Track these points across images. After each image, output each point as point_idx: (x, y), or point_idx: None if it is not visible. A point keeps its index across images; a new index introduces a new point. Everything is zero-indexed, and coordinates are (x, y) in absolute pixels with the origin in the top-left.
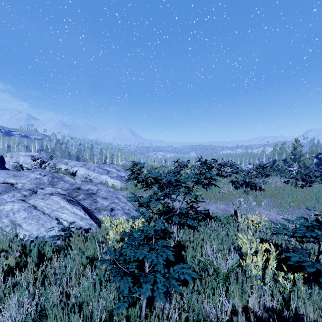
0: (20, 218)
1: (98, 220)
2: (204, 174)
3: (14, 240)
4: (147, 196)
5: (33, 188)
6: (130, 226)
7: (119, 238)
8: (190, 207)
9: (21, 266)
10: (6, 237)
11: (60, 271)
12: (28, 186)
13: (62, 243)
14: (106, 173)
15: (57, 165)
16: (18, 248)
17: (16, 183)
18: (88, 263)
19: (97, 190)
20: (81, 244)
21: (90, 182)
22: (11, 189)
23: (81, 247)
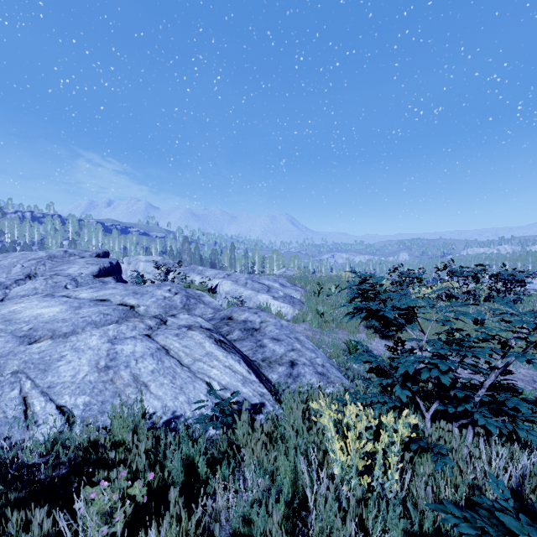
0: (146, 370)
1: (271, 385)
2: (455, 296)
3: (140, 425)
4: (345, 338)
5: (161, 315)
6: (373, 429)
7: (361, 465)
8: (503, 386)
9: (155, 488)
10: (127, 416)
11: (230, 526)
12: (154, 311)
13: (223, 441)
14: (266, 290)
15: (188, 275)
16: (147, 441)
17: (137, 305)
18: (289, 514)
19: (261, 324)
20: (260, 449)
21: (247, 307)
22: (131, 316)
23: (261, 456)
